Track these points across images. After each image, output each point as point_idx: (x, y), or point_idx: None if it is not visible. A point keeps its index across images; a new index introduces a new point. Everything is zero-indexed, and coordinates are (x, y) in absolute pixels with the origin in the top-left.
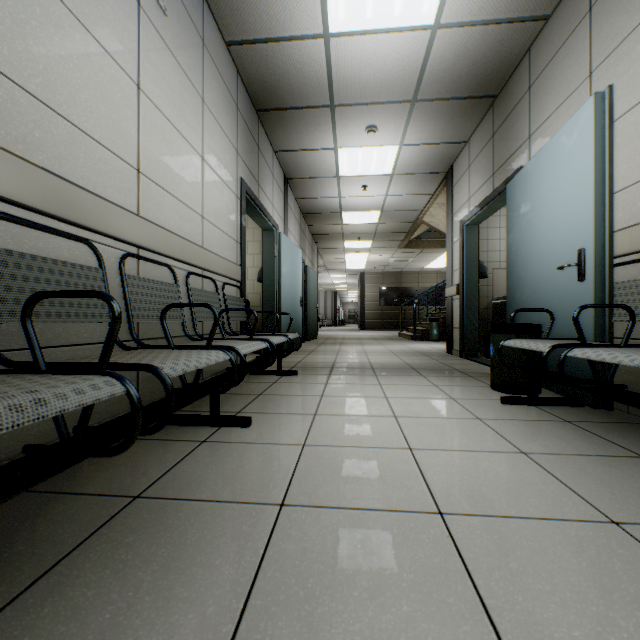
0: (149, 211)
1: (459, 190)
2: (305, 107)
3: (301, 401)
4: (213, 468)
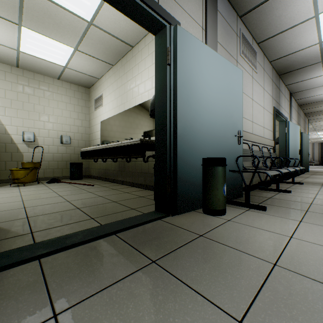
0: (253, 131)
1: None
2: (305, 66)
3: (308, 191)
4: (285, 197)
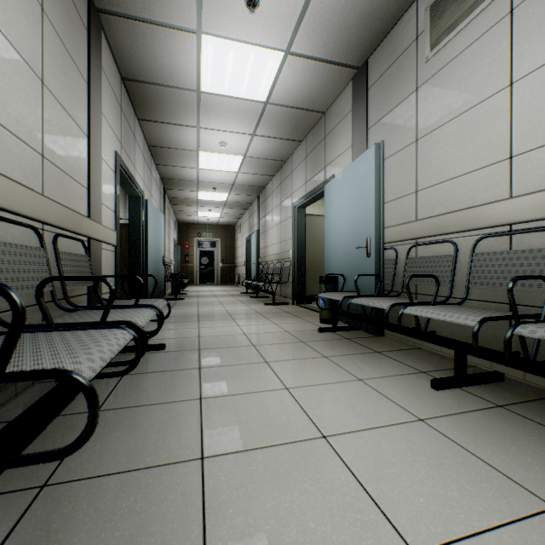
0: (528, 182)
1: None
2: None
3: (516, 456)
4: (377, 361)
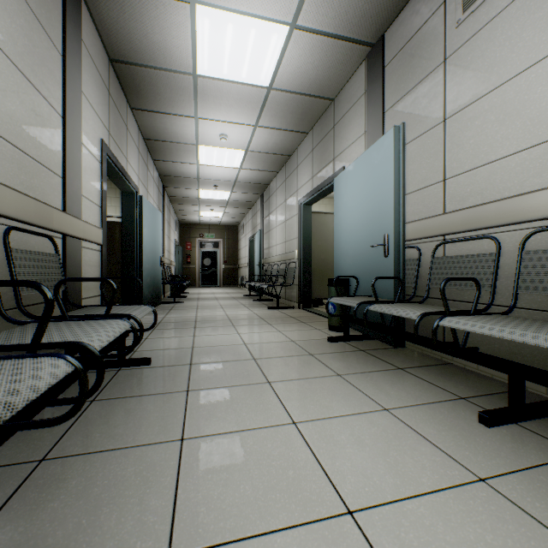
0: None
1: None
2: None
3: None
4: (402, 382)
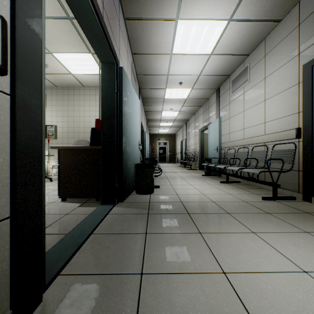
0: (246, 136)
1: None
2: None
3: (221, 187)
4: (212, 180)
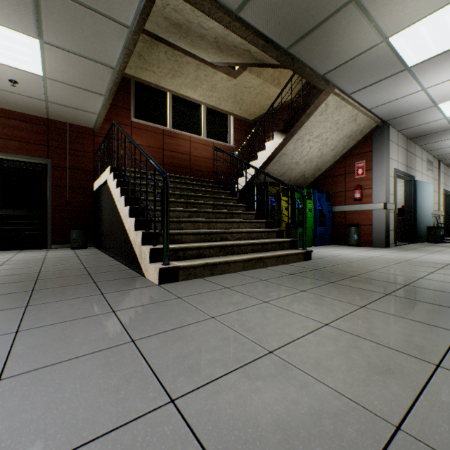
0: None
1: (392, 148)
2: None
3: None
4: None
